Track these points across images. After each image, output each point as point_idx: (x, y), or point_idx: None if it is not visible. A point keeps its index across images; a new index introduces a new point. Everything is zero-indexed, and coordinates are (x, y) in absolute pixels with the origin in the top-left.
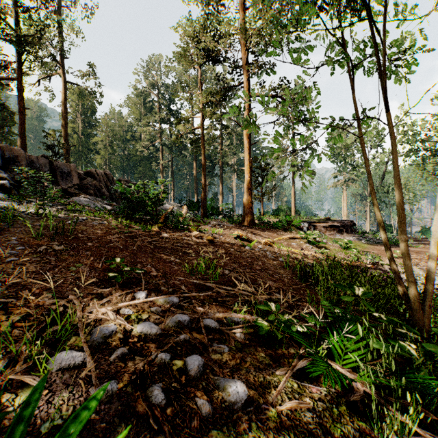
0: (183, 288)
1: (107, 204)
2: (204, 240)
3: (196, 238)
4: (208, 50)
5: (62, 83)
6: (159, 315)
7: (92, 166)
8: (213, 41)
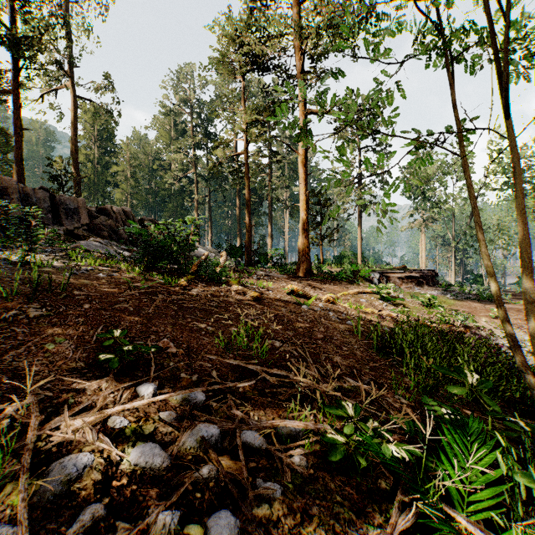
0: (213, 374)
1: (125, 249)
2: (247, 297)
3: (237, 294)
4: (253, 55)
5: (72, 98)
6: (171, 427)
7: (111, 203)
8: (259, 43)
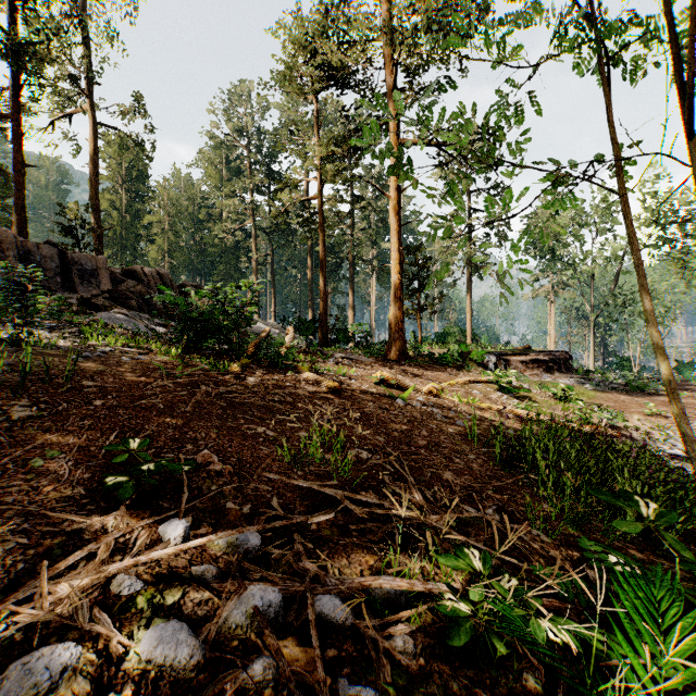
0: (273, 504)
1: (159, 324)
2: (322, 388)
3: (309, 384)
4: (330, 68)
5: (91, 125)
6: (208, 590)
7: (143, 263)
8: (338, 52)
